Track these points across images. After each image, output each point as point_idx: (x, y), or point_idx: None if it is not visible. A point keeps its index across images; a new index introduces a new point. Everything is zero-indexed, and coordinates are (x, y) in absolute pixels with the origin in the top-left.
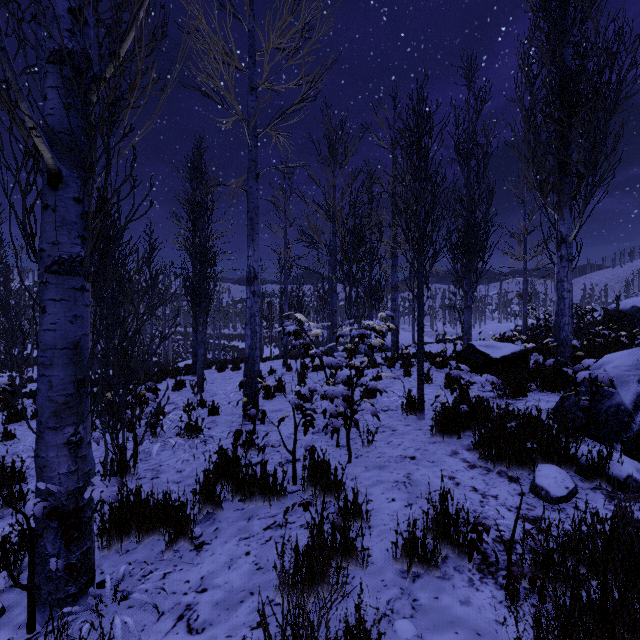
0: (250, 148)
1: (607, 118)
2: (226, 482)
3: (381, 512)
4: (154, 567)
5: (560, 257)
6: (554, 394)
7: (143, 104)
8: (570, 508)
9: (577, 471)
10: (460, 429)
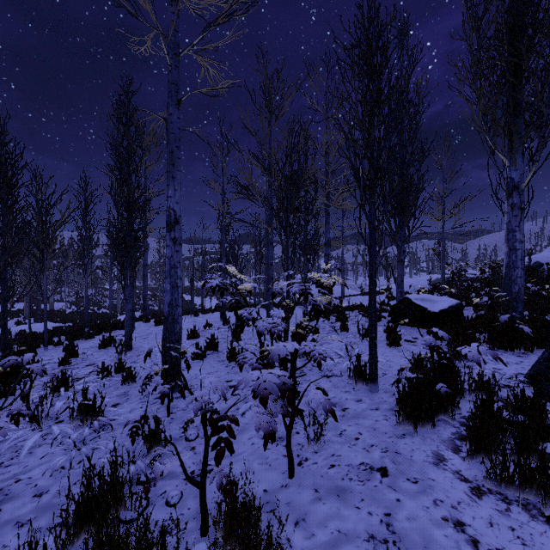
0: (170, 68)
1: None
2: (83, 544)
3: None
4: None
5: (511, 205)
6: (508, 353)
7: None
8: None
9: None
10: (434, 414)
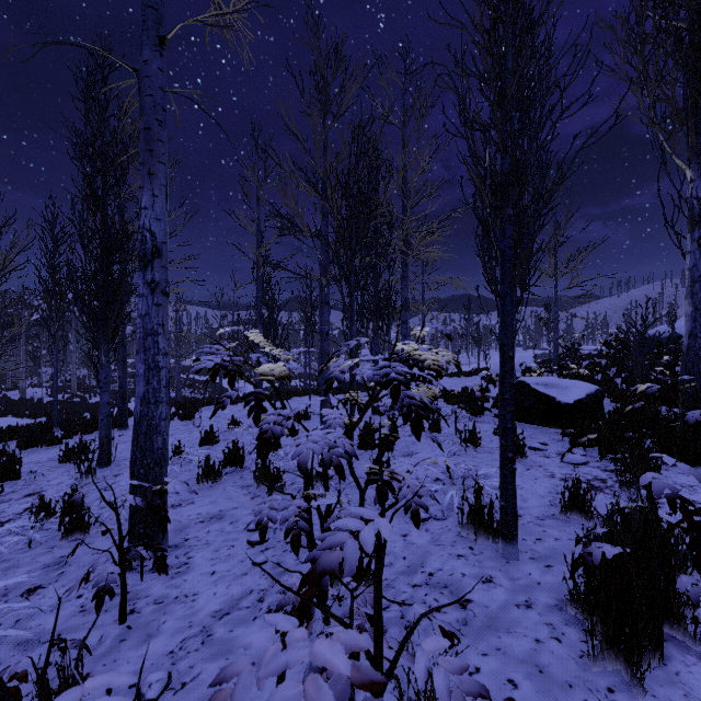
0: None
1: None
2: None
3: None
4: None
5: (698, 240)
6: (699, 470)
7: None
8: None
9: None
10: (662, 633)
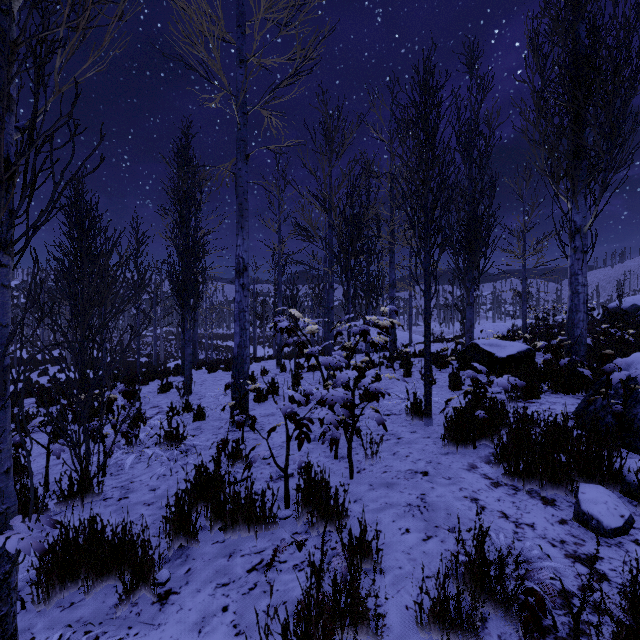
0: (239, 126)
1: (628, 96)
2: (204, 506)
3: (394, 548)
4: (102, 630)
5: (574, 249)
6: (568, 396)
7: (84, 21)
8: (628, 542)
9: (623, 491)
10: (476, 438)
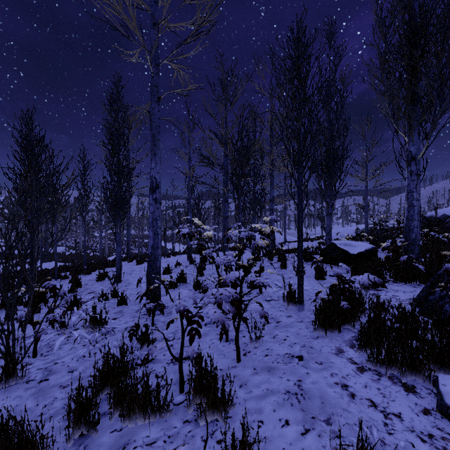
0: (152, 74)
1: None
2: (107, 393)
3: (275, 444)
4: None
5: (410, 172)
6: (406, 285)
7: None
8: None
9: None
10: (340, 323)
